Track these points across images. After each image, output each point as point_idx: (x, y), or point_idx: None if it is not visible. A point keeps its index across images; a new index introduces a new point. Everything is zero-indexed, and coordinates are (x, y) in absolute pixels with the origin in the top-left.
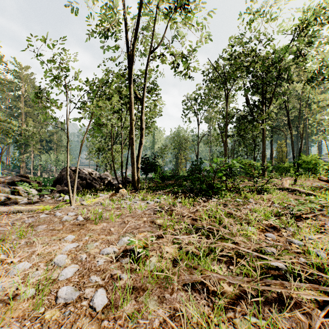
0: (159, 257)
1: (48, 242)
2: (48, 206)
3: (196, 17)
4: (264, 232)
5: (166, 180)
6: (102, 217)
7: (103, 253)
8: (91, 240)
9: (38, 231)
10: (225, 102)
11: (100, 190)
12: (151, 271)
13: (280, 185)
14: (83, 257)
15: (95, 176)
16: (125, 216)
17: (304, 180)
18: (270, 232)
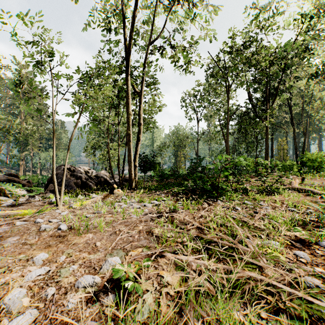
0: (156, 303)
1: (10, 264)
2: (30, 210)
3: (197, 7)
4: (291, 248)
5: (166, 178)
6: (87, 227)
7: (79, 285)
8: (68, 262)
9: (5, 246)
10: (227, 98)
11: (95, 190)
12: (144, 324)
13: (287, 184)
14: (48, 293)
15: (92, 174)
16: (117, 224)
17: (310, 178)
18: (298, 248)
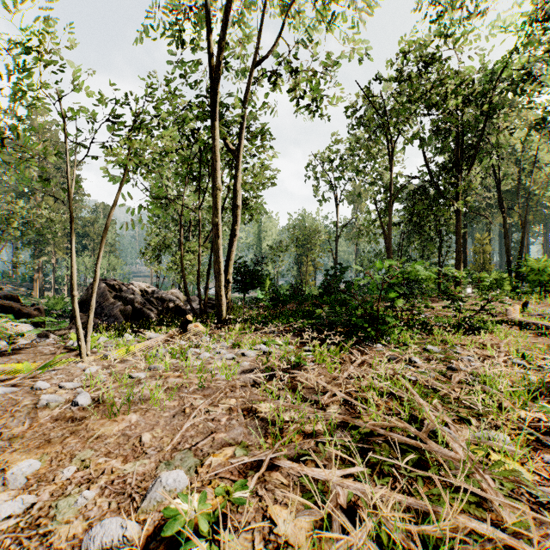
0: None
1: None
2: (28, 364)
3: (338, 0)
4: (536, 447)
5: (282, 303)
6: (127, 401)
7: (90, 544)
8: (77, 482)
9: None
10: (389, 162)
11: (157, 324)
12: None
13: (498, 314)
14: None
15: (153, 295)
16: (189, 392)
17: (536, 303)
18: None
